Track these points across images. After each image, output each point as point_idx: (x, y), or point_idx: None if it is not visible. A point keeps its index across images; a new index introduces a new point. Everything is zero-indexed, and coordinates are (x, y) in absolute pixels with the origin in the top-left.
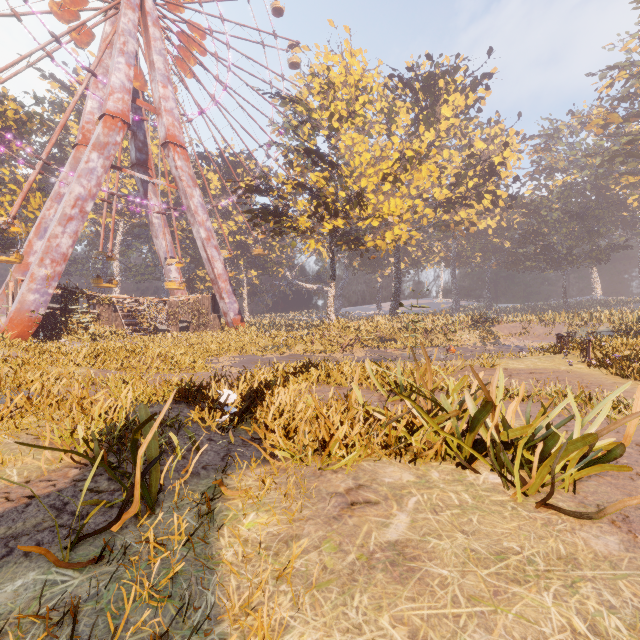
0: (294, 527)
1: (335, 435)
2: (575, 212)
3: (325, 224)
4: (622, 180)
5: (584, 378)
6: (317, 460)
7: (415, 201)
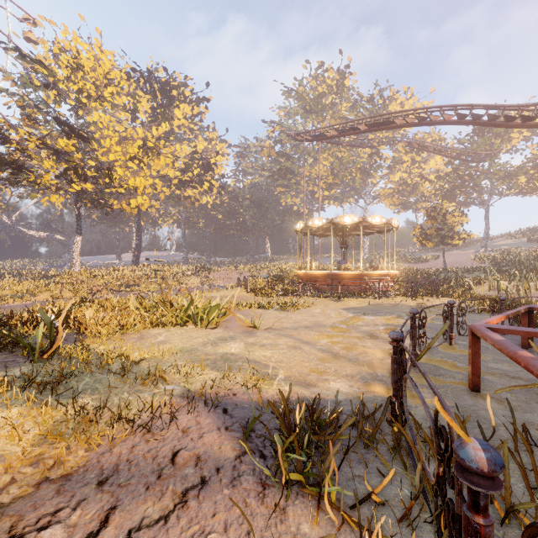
0: (123, 345)
1: (130, 320)
2: (257, 203)
3: (73, 184)
4: (277, 189)
5: (242, 298)
6: (120, 334)
7: (155, 180)
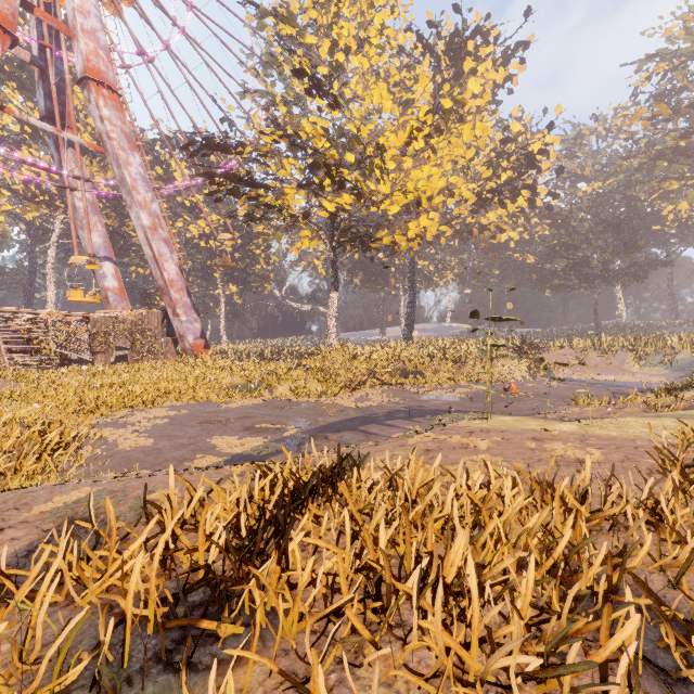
0: None
1: None
2: (610, 222)
3: (324, 204)
4: (665, 185)
5: None
6: None
7: (451, 178)
